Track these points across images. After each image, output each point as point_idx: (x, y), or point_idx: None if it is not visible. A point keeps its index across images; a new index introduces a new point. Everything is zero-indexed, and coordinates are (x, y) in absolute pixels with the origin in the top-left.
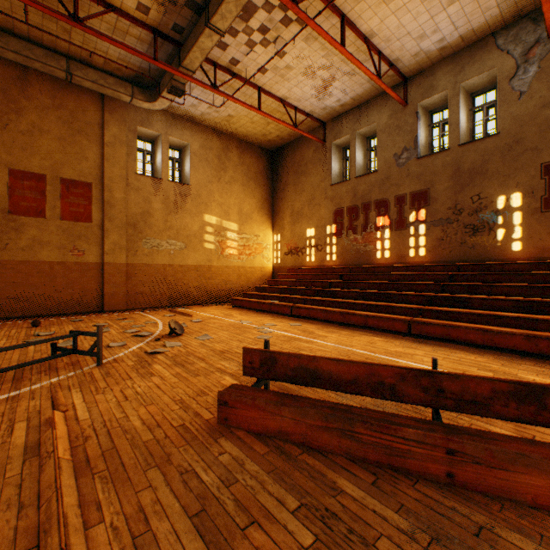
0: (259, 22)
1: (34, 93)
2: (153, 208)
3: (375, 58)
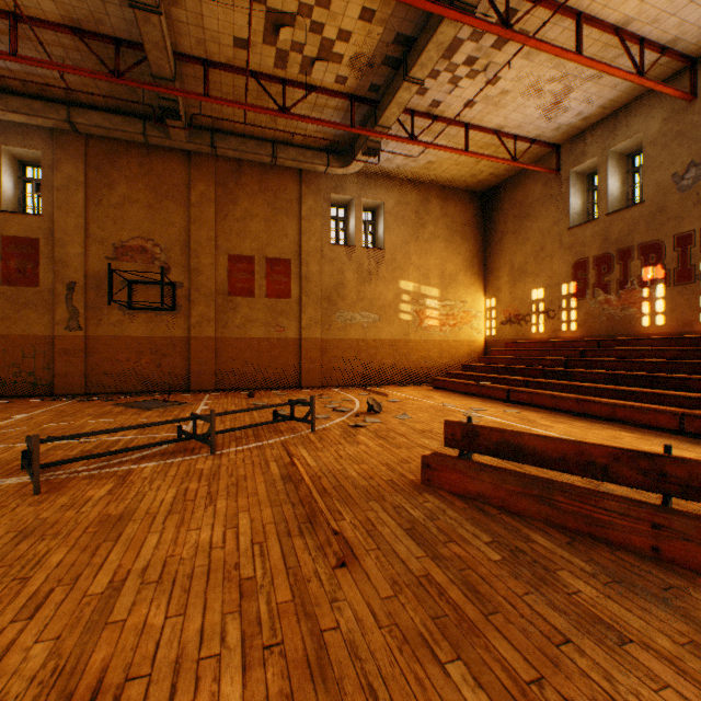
0: (464, 55)
1: (246, 181)
2: (346, 279)
3: (634, 48)
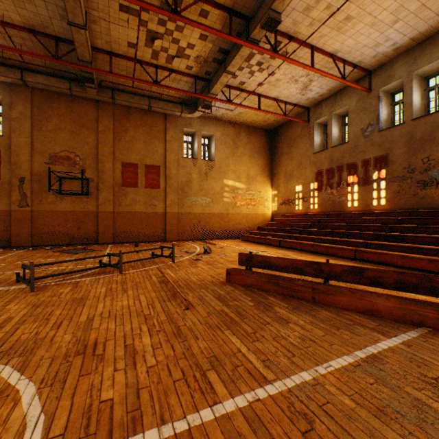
0: (256, 61)
1: (133, 119)
2: (192, 177)
3: (341, 64)
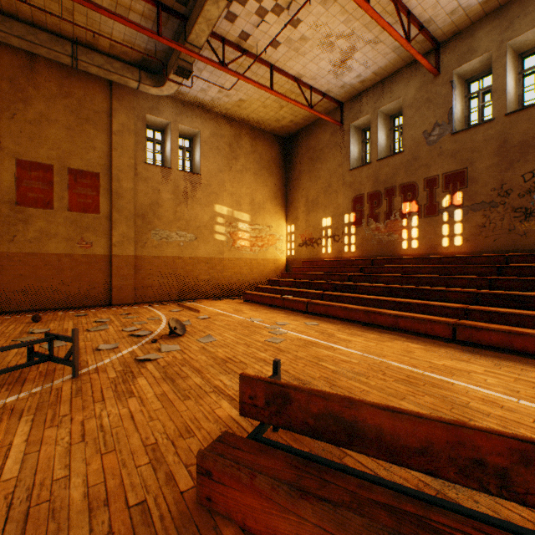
0: None
1: (42, 81)
2: (162, 198)
3: (402, 20)
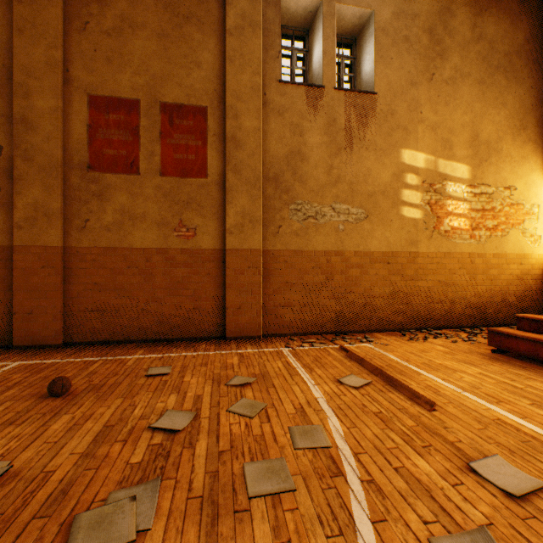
0: None
1: None
2: (307, 144)
3: None
